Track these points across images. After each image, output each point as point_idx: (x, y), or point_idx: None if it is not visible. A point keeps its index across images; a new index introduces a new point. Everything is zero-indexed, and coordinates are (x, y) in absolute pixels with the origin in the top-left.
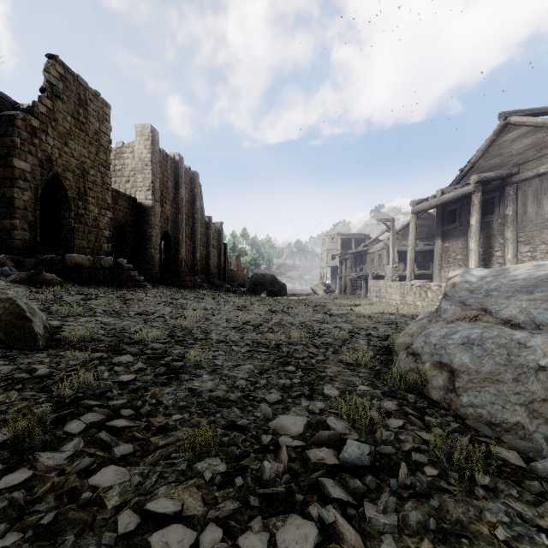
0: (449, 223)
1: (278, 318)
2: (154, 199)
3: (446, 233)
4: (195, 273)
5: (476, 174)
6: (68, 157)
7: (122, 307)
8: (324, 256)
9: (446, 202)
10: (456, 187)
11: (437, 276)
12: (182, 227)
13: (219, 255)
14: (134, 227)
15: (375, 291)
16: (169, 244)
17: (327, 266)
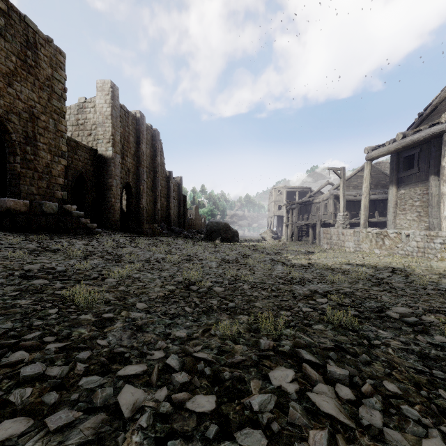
0: (404, 170)
1: (233, 275)
2: (114, 151)
3: (401, 180)
4: (156, 221)
5: (438, 116)
6: (13, 98)
7: (16, 264)
8: (272, 207)
9: (409, 145)
10: (421, 128)
11: (392, 224)
12: (143, 179)
13: (179, 206)
14: (94, 177)
15: (326, 238)
16: (130, 194)
17: (274, 215)
